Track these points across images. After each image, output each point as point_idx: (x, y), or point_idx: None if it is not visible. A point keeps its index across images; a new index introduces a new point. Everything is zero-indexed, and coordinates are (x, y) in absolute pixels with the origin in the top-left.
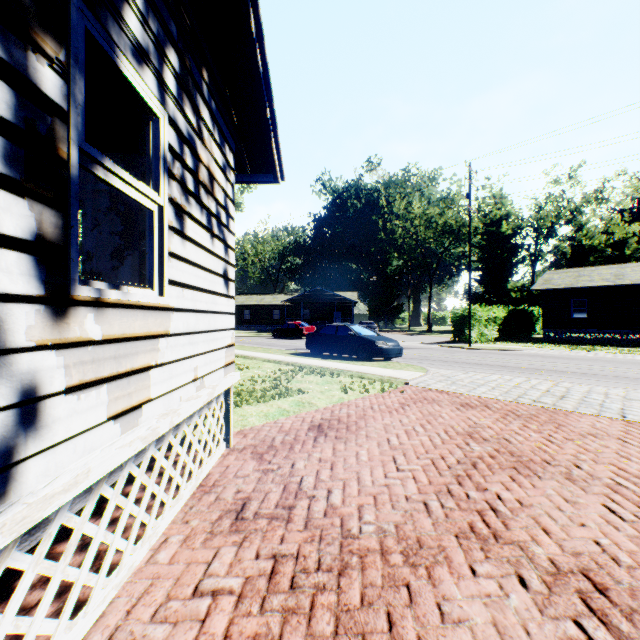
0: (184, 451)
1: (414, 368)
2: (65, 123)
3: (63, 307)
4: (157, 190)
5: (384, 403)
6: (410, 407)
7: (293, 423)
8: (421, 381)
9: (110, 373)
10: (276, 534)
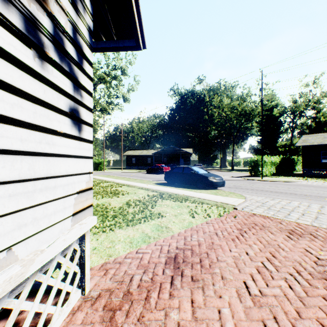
0: None
1: (235, 195)
2: None
3: None
4: None
5: (225, 229)
6: (248, 234)
7: (152, 253)
8: (244, 206)
9: None
10: None
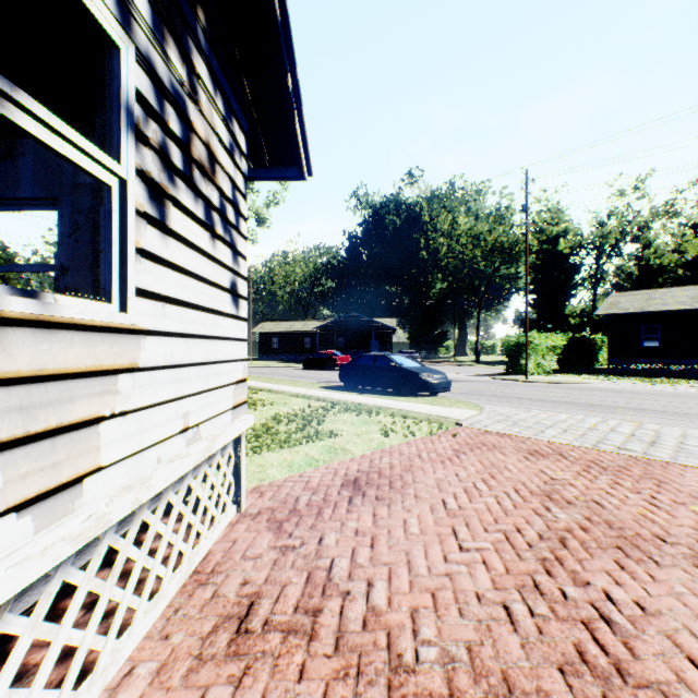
0: (169, 529)
1: (466, 405)
2: None
3: None
4: (116, 154)
5: (434, 450)
6: (467, 455)
7: (323, 477)
8: (476, 421)
9: (8, 435)
10: (293, 662)
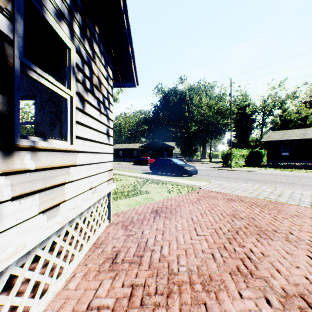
0: (85, 226)
1: (203, 180)
2: (11, 46)
3: (10, 151)
4: (69, 87)
5: (189, 198)
6: (202, 200)
7: (143, 209)
8: (207, 187)
9: (40, 187)
10: (133, 272)
